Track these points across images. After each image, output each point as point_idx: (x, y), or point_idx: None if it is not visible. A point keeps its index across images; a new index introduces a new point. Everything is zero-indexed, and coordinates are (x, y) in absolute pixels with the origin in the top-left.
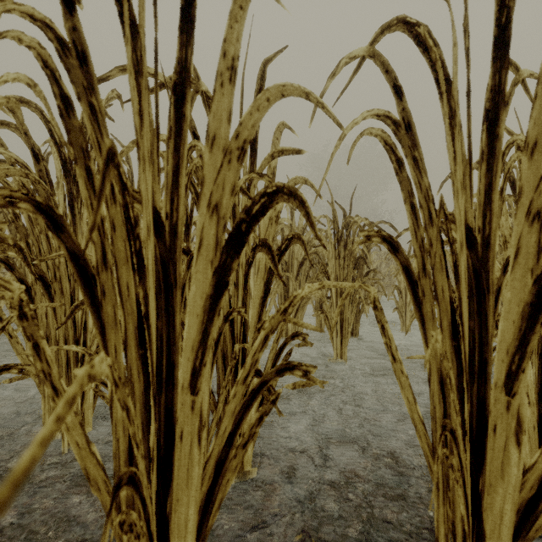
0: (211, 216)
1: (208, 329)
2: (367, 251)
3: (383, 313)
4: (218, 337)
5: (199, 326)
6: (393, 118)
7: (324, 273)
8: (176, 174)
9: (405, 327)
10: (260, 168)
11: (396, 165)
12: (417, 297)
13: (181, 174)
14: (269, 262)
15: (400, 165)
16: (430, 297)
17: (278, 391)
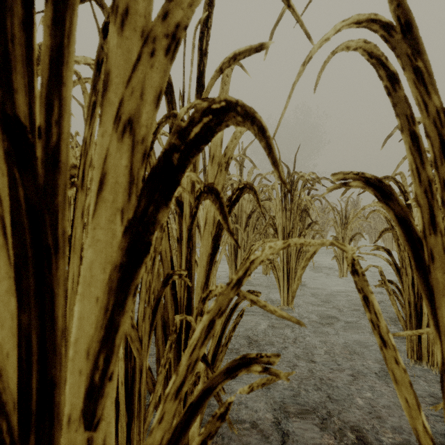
0: (120, 138)
1: (116, 319)
2: (314, 204)
3: (366, 280)
4: (155, 304)
5: (99, 316)
6: (382, 21)
7: (271, 225)
8: (56, 64)
9: (342, 273)
10: (205, 92)
11: (388, 82)
12: (422, 262)
13: (66, 65)
14: (217, 213)
15: (393, 82)
16: (444, 263)
17: (228, 400)
